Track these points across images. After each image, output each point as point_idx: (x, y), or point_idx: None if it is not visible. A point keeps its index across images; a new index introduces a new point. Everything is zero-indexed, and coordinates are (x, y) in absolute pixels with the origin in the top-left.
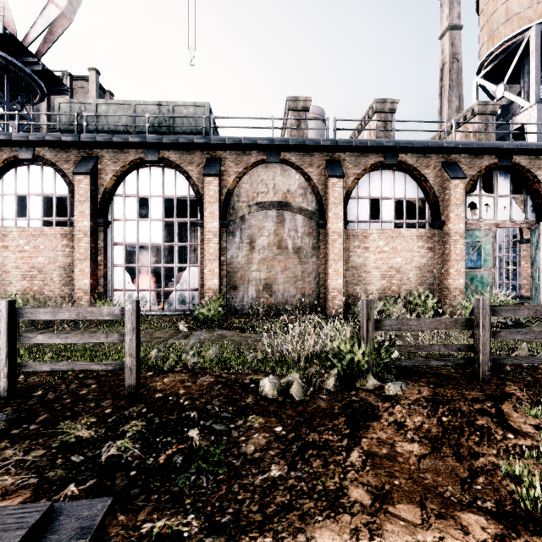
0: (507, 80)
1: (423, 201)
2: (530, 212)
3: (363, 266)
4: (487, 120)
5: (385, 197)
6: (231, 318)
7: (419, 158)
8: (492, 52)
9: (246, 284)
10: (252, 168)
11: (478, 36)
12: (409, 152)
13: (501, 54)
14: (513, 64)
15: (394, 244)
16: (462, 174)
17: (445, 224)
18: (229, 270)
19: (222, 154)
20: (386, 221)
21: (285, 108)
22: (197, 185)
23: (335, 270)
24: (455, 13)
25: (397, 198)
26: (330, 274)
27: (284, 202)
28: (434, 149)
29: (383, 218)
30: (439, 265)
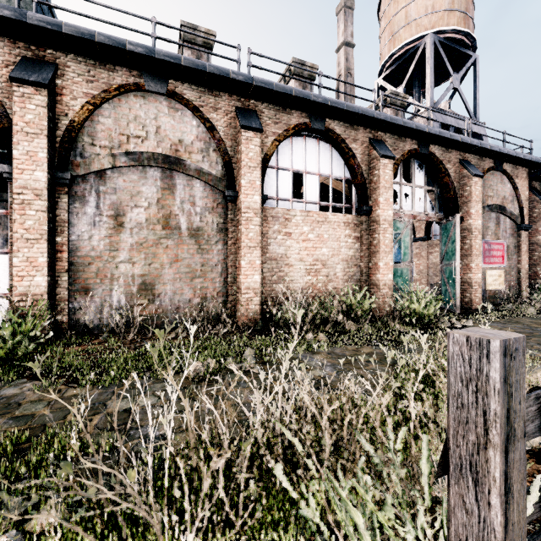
0: (406, 84)
1: (348, 182)
2: (439, 207)
3: (285, 257)
4: (397, 112)
5: (310, 172)
6: (70, 346)
7: (347, 129)
8: (393, 54)
9: (108, 285)
10: (119, 93)
11: (380, 39)
12: (337, 117)
13: (401, 58)
14: (411, 69)
15: (320, 230)
16: (391, 153)
17: (374, 210)
18: (75, 260)
19: (58, 57)
20: (311, 202)
21: (179, 40)
22: (3, 101)
23: (250, 262)
24: (349, 31)
25: (323, 175)
26: (243, 268)
27: (175, 158)
28: (363, 119)
29: (307, 198)
30: (367, 258)
